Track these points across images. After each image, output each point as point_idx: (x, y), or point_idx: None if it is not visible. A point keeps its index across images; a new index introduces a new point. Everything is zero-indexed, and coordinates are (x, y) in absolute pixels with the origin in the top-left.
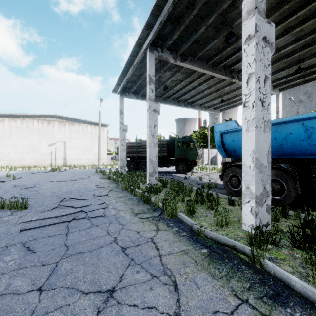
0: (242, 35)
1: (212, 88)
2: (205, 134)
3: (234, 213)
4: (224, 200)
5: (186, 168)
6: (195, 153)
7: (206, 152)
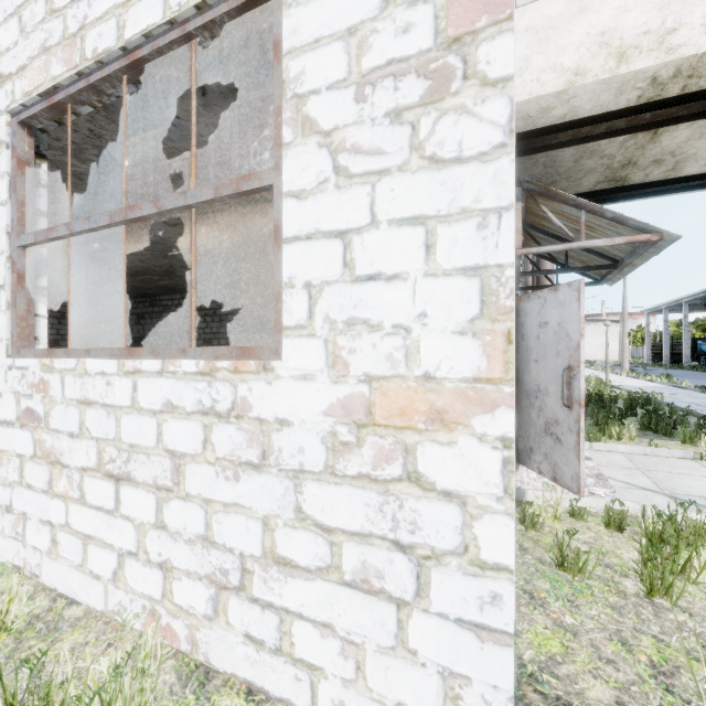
0: None
1: None
2: None
3: None
4: None
5: None
6: None
7: None
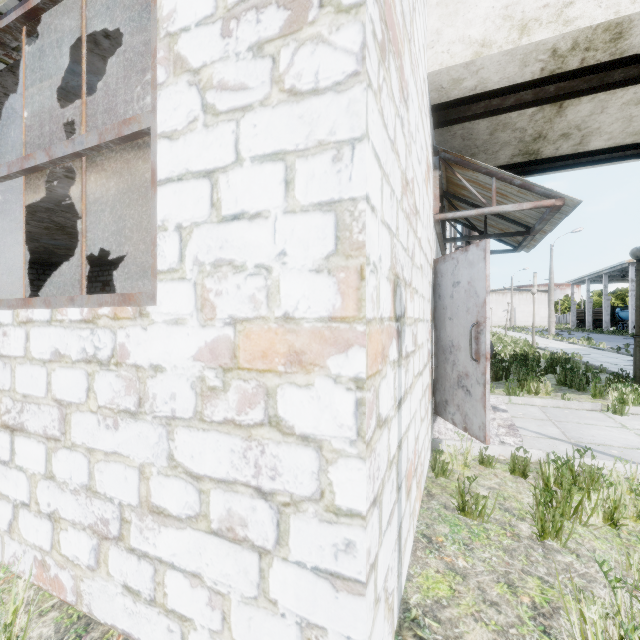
0: None
1: None
2: None
3: None
4: None
5: None
6: None
7: None
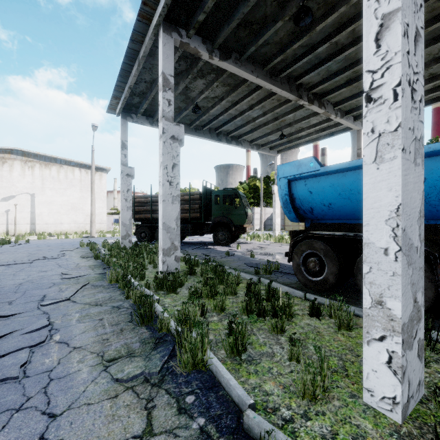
0: (319, 19)
1: (269, 114)
2: (256, 187)
3: (327, 340)
4: (299, 301)
5: (229, 236)
6: (243, 213)
7: (257, 213)
